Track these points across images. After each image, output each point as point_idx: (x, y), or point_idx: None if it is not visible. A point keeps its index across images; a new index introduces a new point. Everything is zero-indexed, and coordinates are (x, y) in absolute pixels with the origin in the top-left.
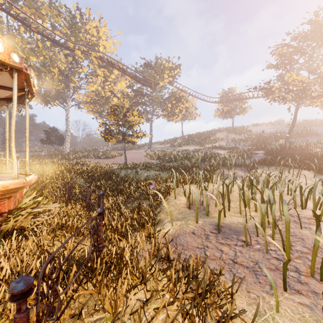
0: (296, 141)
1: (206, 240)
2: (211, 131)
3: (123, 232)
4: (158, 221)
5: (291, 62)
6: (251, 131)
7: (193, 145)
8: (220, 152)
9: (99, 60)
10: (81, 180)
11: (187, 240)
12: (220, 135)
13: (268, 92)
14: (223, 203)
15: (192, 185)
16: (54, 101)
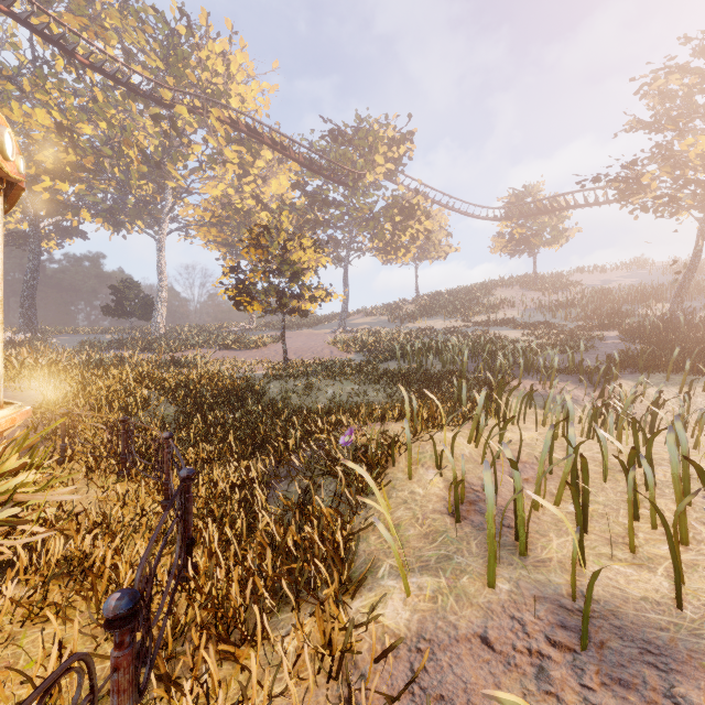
0: (697, 307)
1: (540, 689)
2: (483, 285)
3: (241, 623)
4: (359, 583)
5: (691, 111)
6: (579, 284)
7: (441, 317)
8: (509, 335)
9: (227, 125)
10: (171, 407)
11: (468, 678)
12: (504, 293)
13: (628, 189)
14: (577, 517)
15: (453, 432)
16: (132, 222)
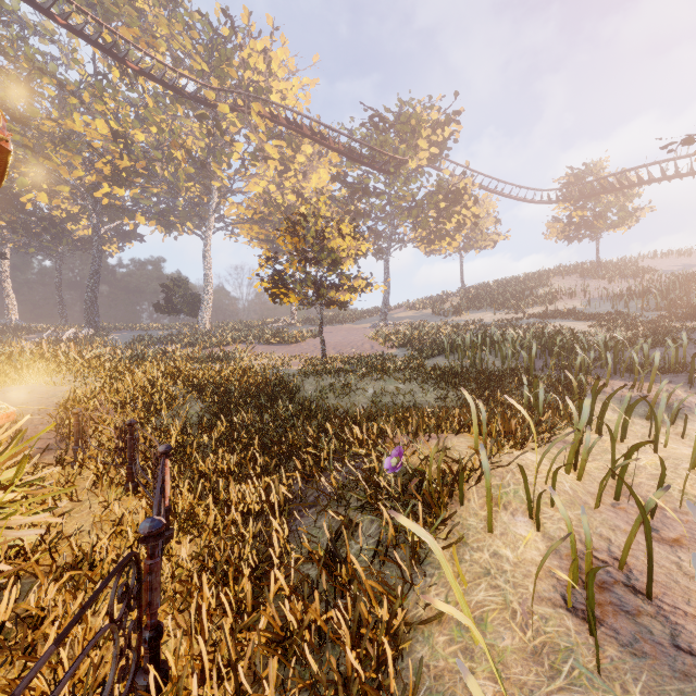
0: None
1: None
2: (535, 275)
3: None
4: None
5: None
6: (652, 270)
7: (490, 309)
8: (573, 327)
9: (267, 120)
10: (197, 406)
11: None
12: (561, 282)
13: None
14: None
15: (539, 453)
16: (181, 223)
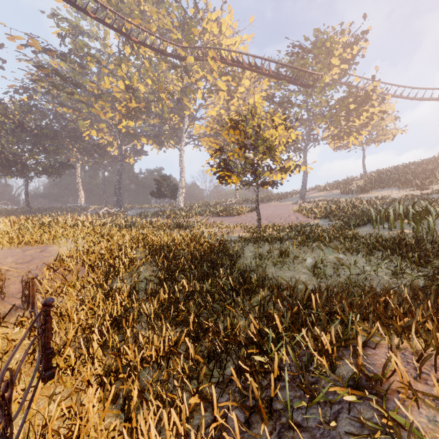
0: None
1: None
2: (431, 159)
3: None
4: None
5: None
6: None
7: (393, 187)
8: None
9: (218, 61)
10: (151, 268)
11: None
12: None
13: None
14: None
15: None
16: (166, 140)
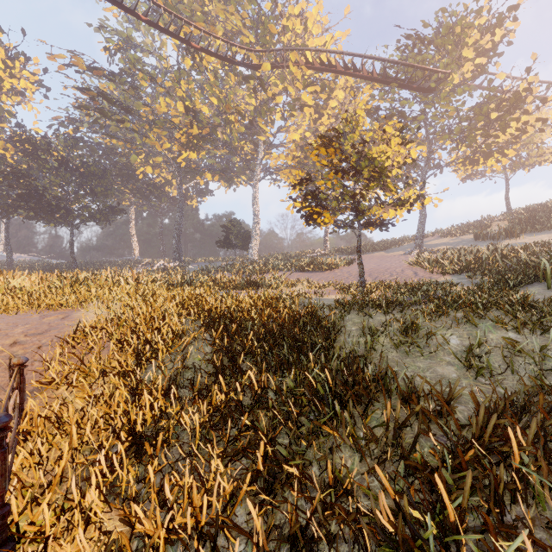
0: None
1: None
2: None
3: None
4: None
5: None
6: None
7: None
8: None
9: (303, 66)
10: (204, 347)
11: None
12: None
13: None
14: None
15: None
16: (236, 175)
